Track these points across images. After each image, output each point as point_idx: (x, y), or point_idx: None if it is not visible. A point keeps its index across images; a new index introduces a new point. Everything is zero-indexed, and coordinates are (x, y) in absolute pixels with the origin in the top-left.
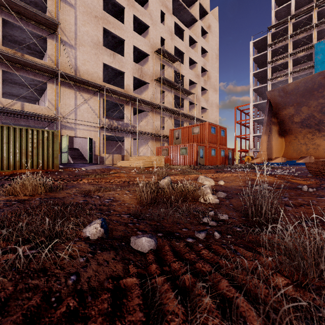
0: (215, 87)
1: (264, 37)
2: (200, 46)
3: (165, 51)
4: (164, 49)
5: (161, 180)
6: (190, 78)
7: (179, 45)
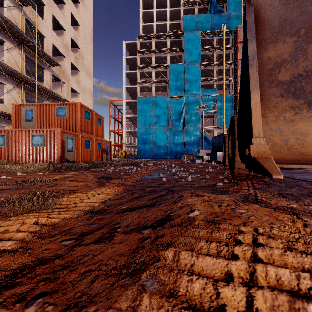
0: (89, 71)
1: (135, 43)
2: (69, 12)
3: None
4: None
5: None
6: (55, 45)
7: None
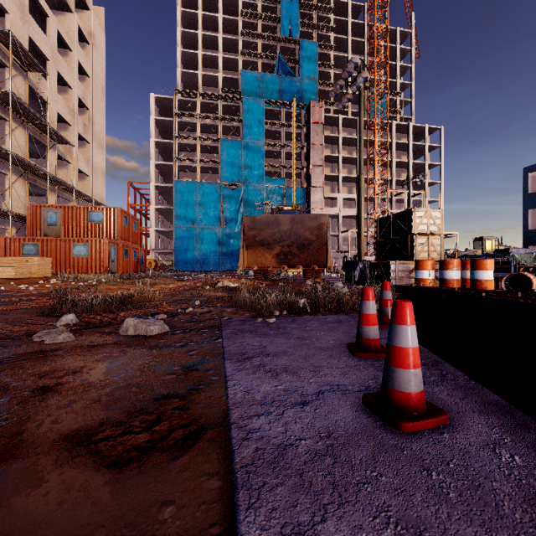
0: (101, 141)
1: (170, 99)
2: (77, 61)
3: (18, 42)
4: (16, 39)
5: (218, 284)
6: (60, 113)
7: (39, 39)
